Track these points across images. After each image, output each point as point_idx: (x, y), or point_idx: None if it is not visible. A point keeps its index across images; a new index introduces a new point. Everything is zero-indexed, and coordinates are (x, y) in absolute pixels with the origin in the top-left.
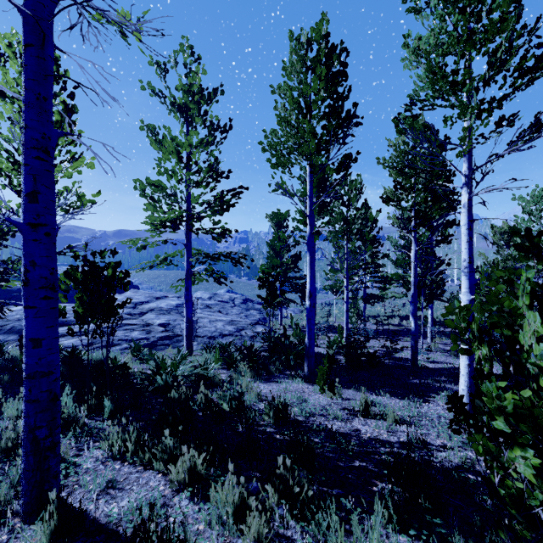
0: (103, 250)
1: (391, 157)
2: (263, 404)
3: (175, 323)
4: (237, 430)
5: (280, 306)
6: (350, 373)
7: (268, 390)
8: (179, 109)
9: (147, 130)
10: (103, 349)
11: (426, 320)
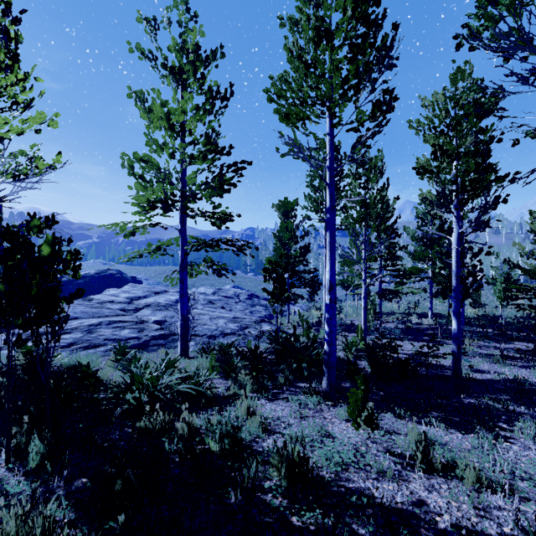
0: (30, 217)
1: (428, 117)
2: (269, 442)
3: (172, 320)
4: (228, 501)
5: (288, 302)
6: (380, 387)
7: (276, 414)
8: (171, 71)
9: (135, 97)
10: (84, 351)
11: (449, 318)
